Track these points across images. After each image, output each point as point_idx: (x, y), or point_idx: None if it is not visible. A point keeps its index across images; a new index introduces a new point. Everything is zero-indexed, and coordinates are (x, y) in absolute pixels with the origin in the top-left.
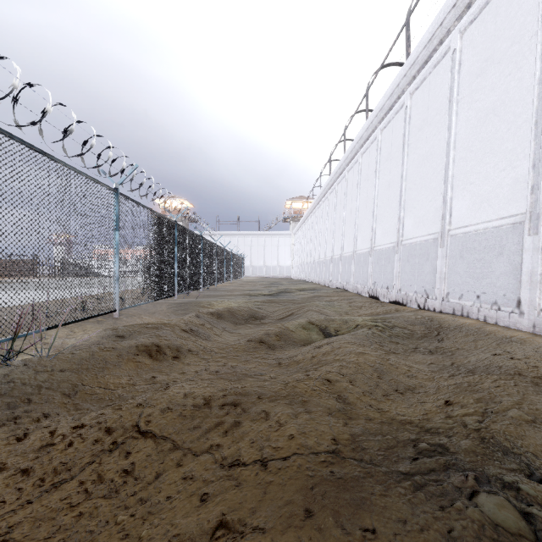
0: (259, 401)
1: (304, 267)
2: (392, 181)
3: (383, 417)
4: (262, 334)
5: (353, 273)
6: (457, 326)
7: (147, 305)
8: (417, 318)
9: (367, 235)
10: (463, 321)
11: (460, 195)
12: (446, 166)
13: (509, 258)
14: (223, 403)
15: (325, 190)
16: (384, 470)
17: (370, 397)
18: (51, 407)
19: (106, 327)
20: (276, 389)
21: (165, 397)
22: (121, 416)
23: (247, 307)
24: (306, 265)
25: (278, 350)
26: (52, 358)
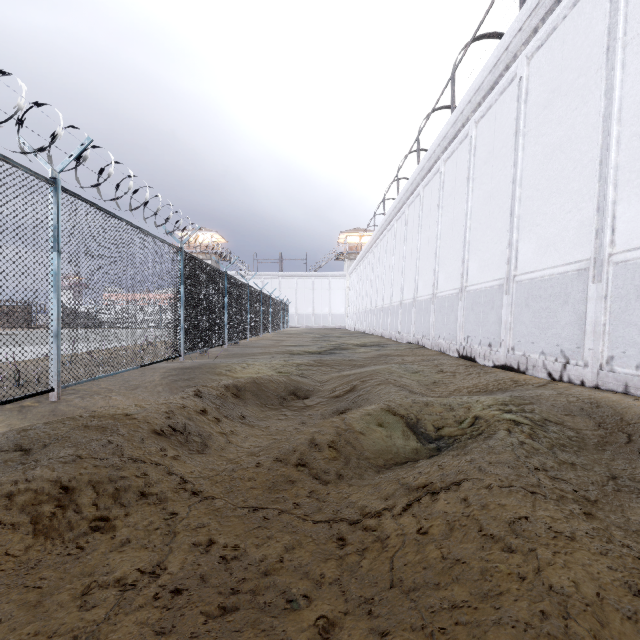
0: None
1: (362, 315)
2: (496, 191)
3: None
4: (304, 445)
5: (433, 324)
6: None
7: (132, 372)
8: (570, 401)
9: (455, 271)
10: None
11: (633, 195)
12: (603, 152)
13: None
14: None
15: (391, 215)
16: None
17: None
18: None
19: (31, 419)
20: None
21: None
22: None
23: (284, 376)
24: (365, 313)
25: (334, 486)
26: None
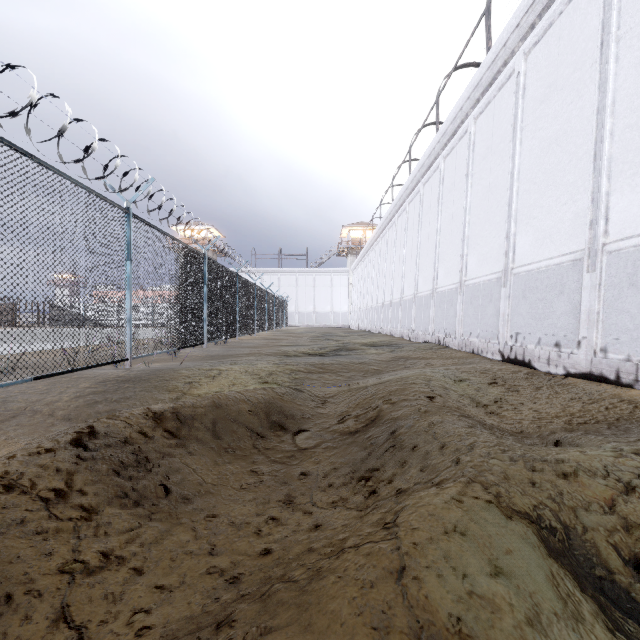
0: None
1: (367, 312)
2: (563, 133)
3: None
4: None
5: (461, 319)
6: None
7: (32, 386)
8: None
9: (494, 250)
10: None
11: None
12: None
13: None
14: None
15: (402, 198)
16: None
17: None
18: None
19: None
20: None
21: None
22: None
23: (267, 393)
24: (370, 310)
25: None
26: None
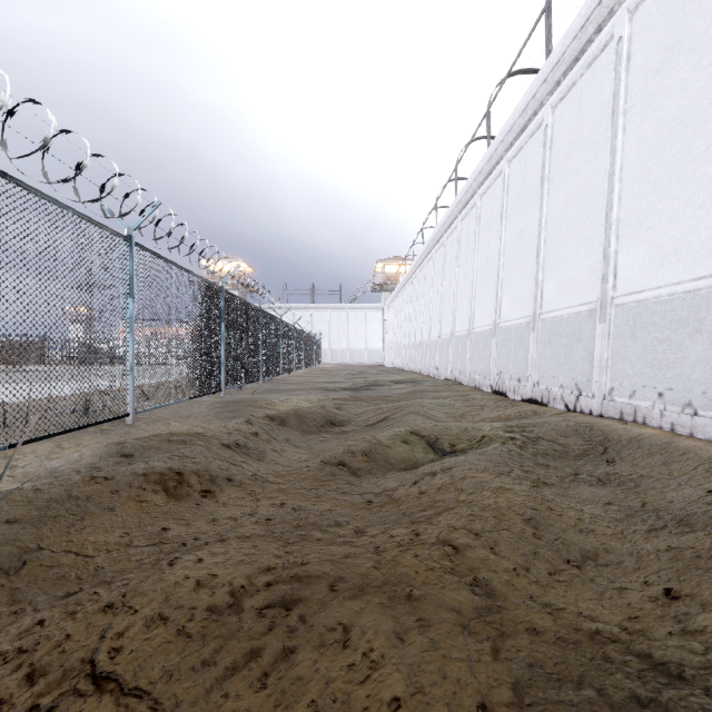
0: (332, 598)
1: (401, 350)
2: (525, 231)
3: (559, 627)
4: (343, 453)
5: (469, 360)
6: (632, 439)
7: (180, 405)
8: (569, 425)
9: (490, 307)
10: (640, 431)
11: (630, 246)
12: (608, 205)
13: (711, 338)
14: (265, 603)
15: (430, 246)
16: None
17: (528, 579)
18: None
19: (113, 439)
20: (363, 570)
21: (159, 590)
22: (67, 635)
23: (322, 408)
24: (403, 348)
25: (366, 478)
26: None
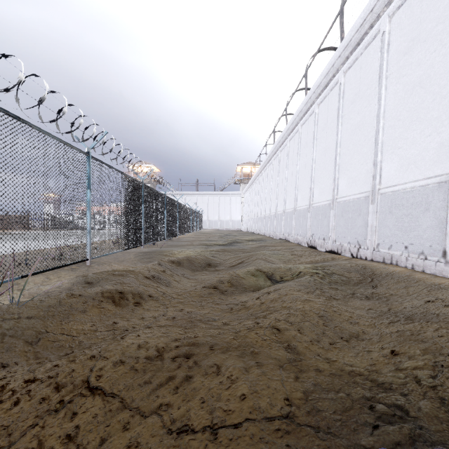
0: (211, 353)
1: (252, 221)
2: (328, 148)
3: (332, 369)
4: (216, 281)
5: (294, 227)
6: (388, 273)
7: (117, 254)
8: (352, 265)
9: (306, 194)
10: (393, 269)
11: (389, 158)
12: (376, 133)
13: (435, 213)
14: (175, 355)
15: (270, 156)
16: (345, 443)
17: (318, 346)
18: (11, 356)
19: (79, 274)
20: (228, 340)
21: (119, 349)
22: (73, 370)
23: (204, 256)
24: (253, 219)
25: (230, 295)
26: (20, 306)
